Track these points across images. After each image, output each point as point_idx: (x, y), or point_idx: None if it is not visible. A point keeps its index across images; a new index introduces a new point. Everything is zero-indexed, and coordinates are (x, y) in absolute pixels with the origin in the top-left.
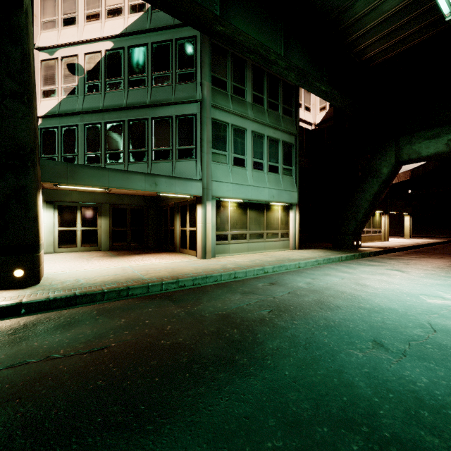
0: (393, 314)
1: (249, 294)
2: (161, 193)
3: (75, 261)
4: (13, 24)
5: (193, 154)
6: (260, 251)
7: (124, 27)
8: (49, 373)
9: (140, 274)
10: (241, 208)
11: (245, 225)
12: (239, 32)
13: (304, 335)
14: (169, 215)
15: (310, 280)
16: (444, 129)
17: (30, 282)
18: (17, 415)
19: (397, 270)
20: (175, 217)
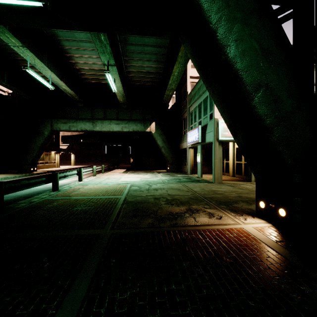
0: None
1: None
2: None
3: None
4: None
5: None
6: None
7: None
8: None
9: None
10: None
11: None
12: None
13: None
14: None
15: None
16: (68, 121)
17: None
18: None
19: None
20: None
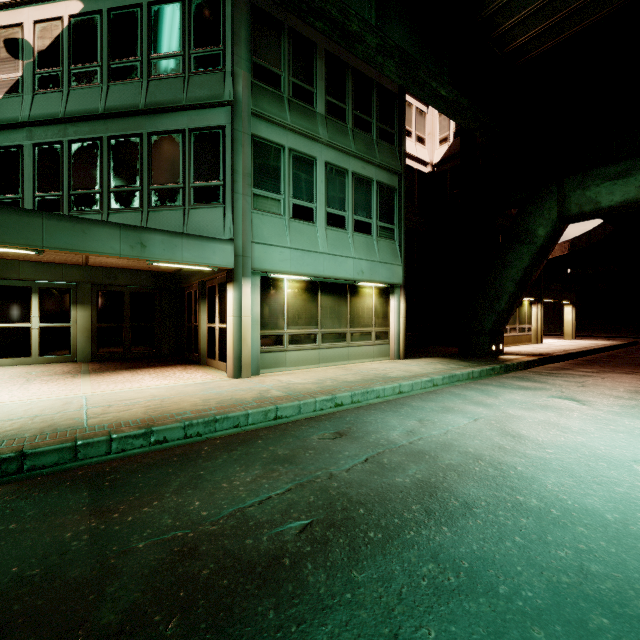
0: (598, 533)
1: (282, 465)
2: (155, 262)
3: None
4: None
5: (219, 196)
6: (340, 362)
7: None
8: None
9: (87, 415)
10: (307, 290)
11: (314, 320)
12: None
13: None
14: (193, 302)
15: (414, 425)
16: (638, 162)
17: None
18: None
19: (570, 398)
20: (200, 306)
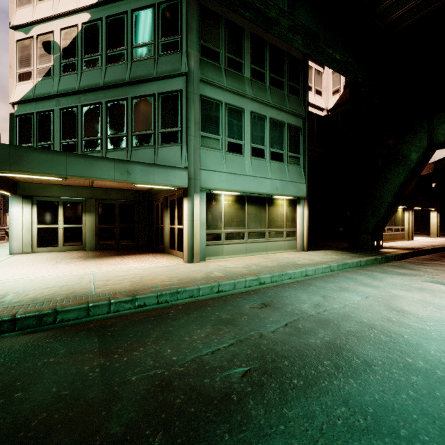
0: None
1: (225, 326)
2: (136, 183)
3: (40, 264)
4: None
5: (178, 138)
6: (261, 252)
7: None
8: None
9: (94, 286)
10: (237, 202)
11: (243, 223)
12: None
13: None
14: (160, 211)
15: (319, 300)
16: None
17: None
18: None
19: (441, 282)
20: (164, 213)
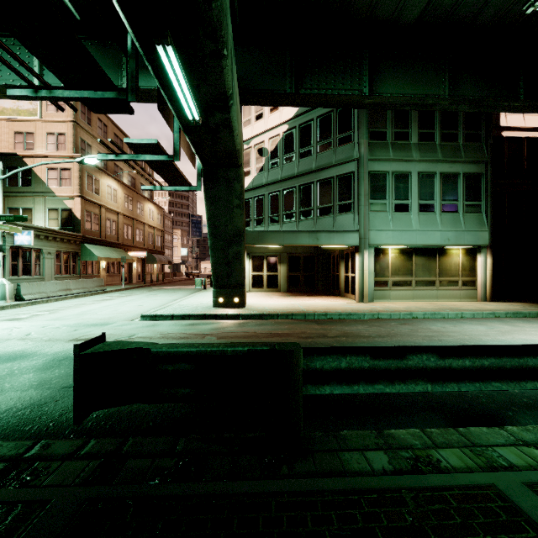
0: None
1: (375, 326)
2: (322, 245)
3: (263, 298)
4: (238, 174)
5: (351, 208)
6: (430, 299)
7: (296, 111)
8: (255, 335)
9: (303, 308)
10: (404, 254)
11: (410, 272)
12: (387, 97)
13: (386, 345)
14: (336, 261)
15: (449, 326)
16: None
17: (241, 305)
18: (248, 341)
19: None
20: (340, 264)
